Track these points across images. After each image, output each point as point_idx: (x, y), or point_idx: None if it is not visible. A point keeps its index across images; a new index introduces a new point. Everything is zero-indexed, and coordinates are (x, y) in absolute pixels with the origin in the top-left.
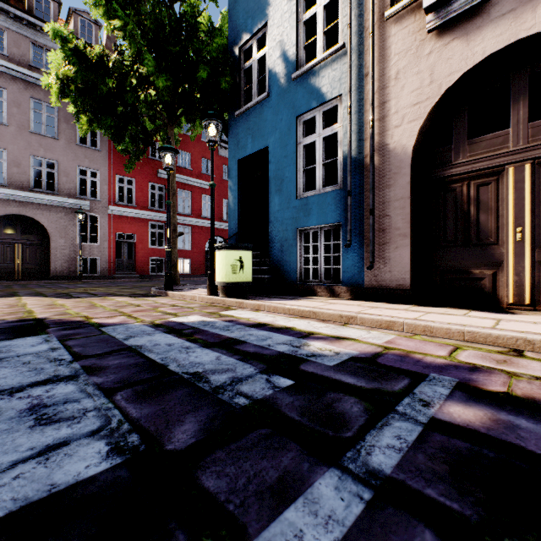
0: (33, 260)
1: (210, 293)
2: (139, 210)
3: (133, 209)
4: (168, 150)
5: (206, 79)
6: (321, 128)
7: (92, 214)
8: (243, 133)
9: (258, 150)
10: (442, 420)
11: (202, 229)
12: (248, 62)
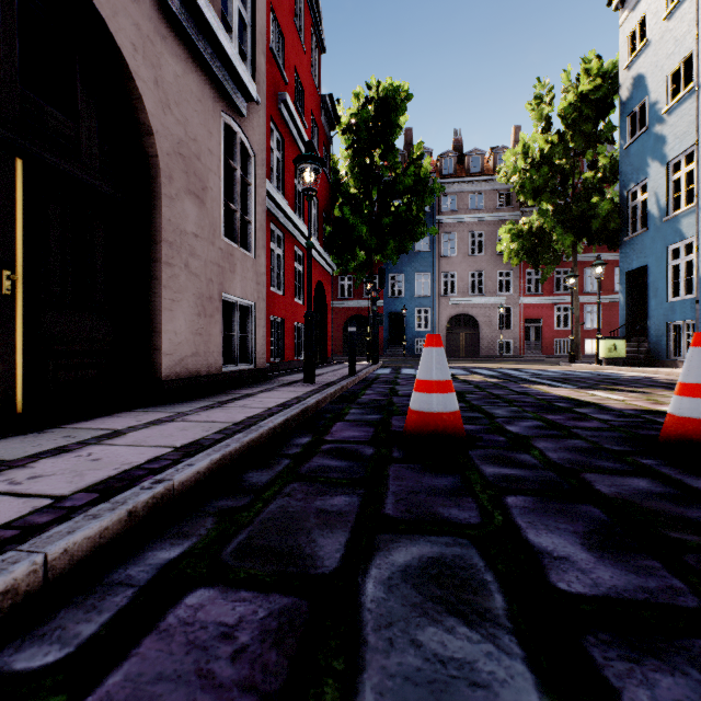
0: (469, 344)
1: (596, 364)
2: (544, 296)
3: (540, 296)
4: (571, 277)
5: (598, 226)
6: (683, 255)
7: (507, 306)
8: (630, 254)
9: (640, 266)
10: (620, 377)
11: (615, 305)
12: (634, 201)
